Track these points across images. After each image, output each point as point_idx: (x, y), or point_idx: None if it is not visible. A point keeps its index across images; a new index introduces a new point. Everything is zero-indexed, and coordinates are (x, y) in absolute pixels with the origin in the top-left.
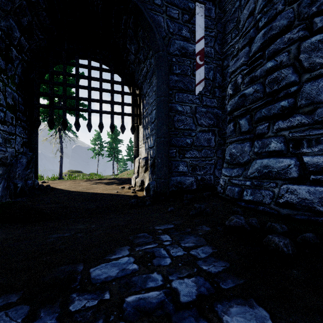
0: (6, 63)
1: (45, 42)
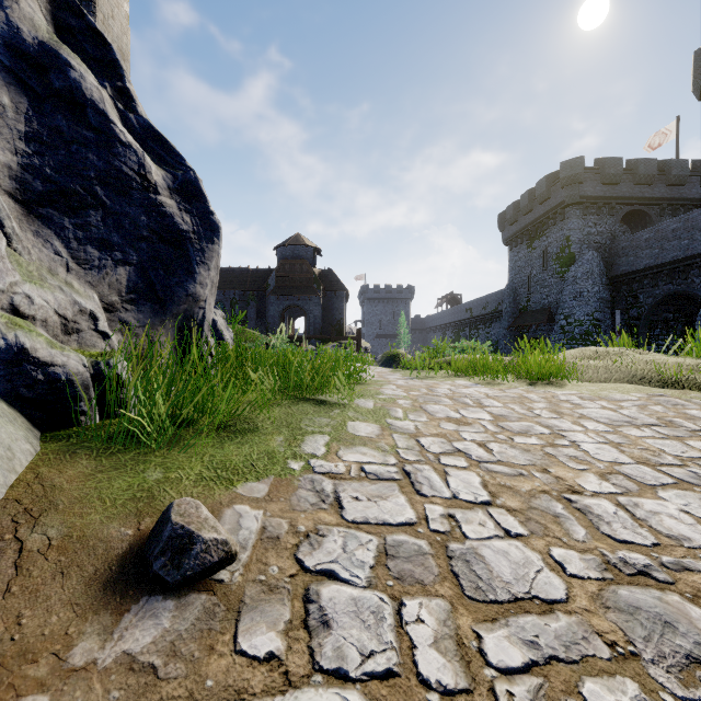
0: (667, 330)
1: (692, 306)
